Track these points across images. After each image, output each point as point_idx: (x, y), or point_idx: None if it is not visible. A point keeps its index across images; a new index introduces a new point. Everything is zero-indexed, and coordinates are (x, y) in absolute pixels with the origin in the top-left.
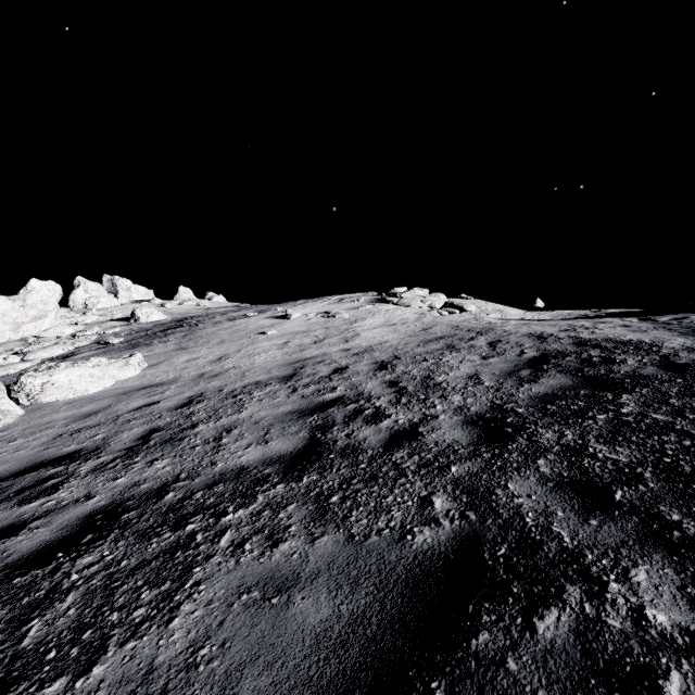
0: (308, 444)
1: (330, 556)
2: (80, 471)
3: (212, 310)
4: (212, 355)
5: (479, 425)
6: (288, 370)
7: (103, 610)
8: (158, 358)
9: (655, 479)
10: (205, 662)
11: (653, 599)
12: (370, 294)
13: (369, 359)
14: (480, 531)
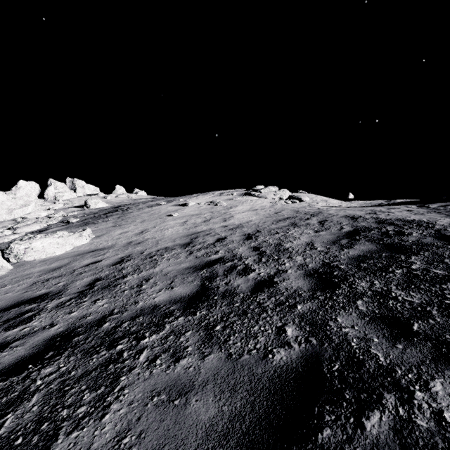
0: (200, 289)
1: (215, 369)
2: (47, 307)
3: (137, 200)
4: (137, 230)
5: (315, 276)
6: (186, 240)
7: (57, 408)
8: (101, 232)
9: (440, 315)
10: (127, 449)
11: (448, 405)
12: (240, 190)
13: (240, 233)
14: (320, 352)
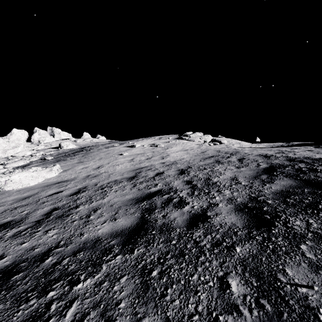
0: (140, 222)
1: None
2: (5, 236)
3: (98, 143)
4: (95, 165)
5: (246, 211)
6: (132, 174)
7: None
8: (68, 167)
9: None
10: None
11: None
12: (174, 135)
13: (175, 168)
14: None
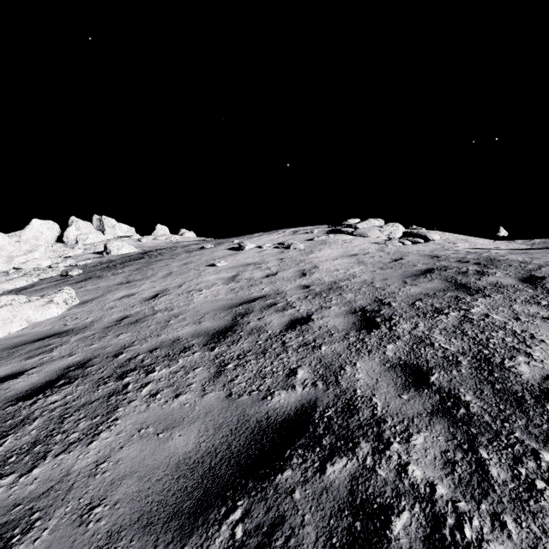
0: None
1: None
2: None
3: (179, 243)
4: (149, 291)
5: None
6: (224, 319)
7: None
8: (95, 293)
9: None
10: None
11: None
12: (323, 227)
13: (341, 305)
14: None
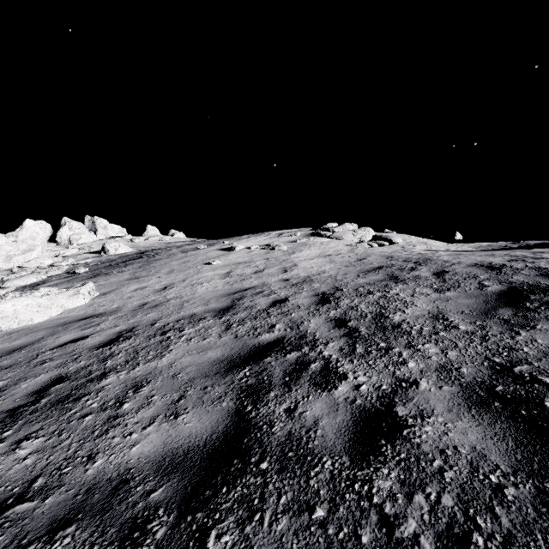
0: (232, 427)
1: None
2: None
3: (171, 244)
4: (158, 284)
5: (499, 410)
6: (226, 302)
7: None
8: (110, 287)
9: None
10: None
11: None
12: (306, 230)
13: (309, 291)
14: None
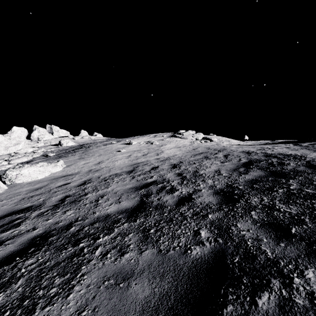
0: (139, 203)
1: (150, 261)
2: (31, 216)
3: (96, 140)
4: (95, 161)
5: (221, 194)
6: (130, 168)
7: (35, 289)
8: (70, 163)
9: (311, 222)
10: None
11: None
12: (168, 133)
13: (168, 163)
14: (225, 248)
